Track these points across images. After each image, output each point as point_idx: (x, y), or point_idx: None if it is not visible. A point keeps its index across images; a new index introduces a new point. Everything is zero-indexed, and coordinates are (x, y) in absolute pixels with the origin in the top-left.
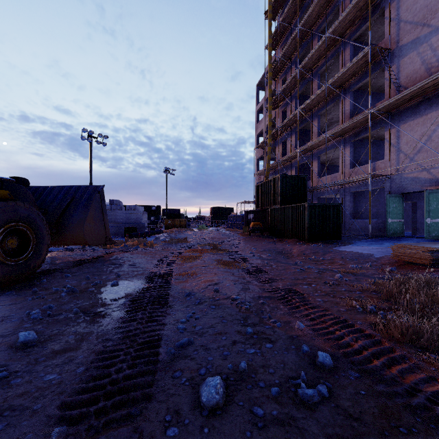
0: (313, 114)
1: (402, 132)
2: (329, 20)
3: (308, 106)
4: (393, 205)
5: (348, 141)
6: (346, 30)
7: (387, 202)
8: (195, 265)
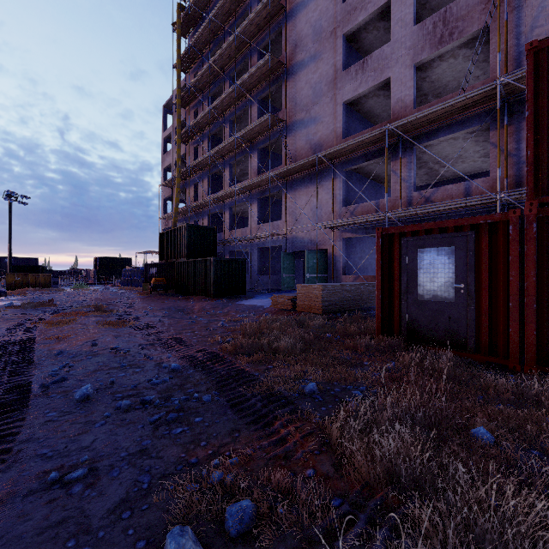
0: (225, 162)
1: (294, 197)
2: (240, 68)
3: (220, 152)
4: (287, 262)
5: (256, 197)
6: (253, 87)
7: (282, 259)
8: (69, 329)
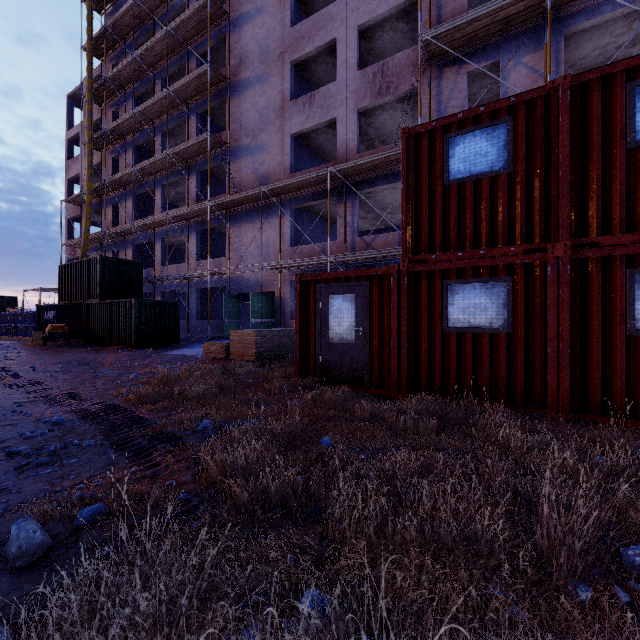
0: (156, 181)
1: (239, 232)
2: (175, 70)
3: (148, 169)
4: (230, 305)
5: (194, 228)
6: (191, 97)
7: (224, 302)
8: None
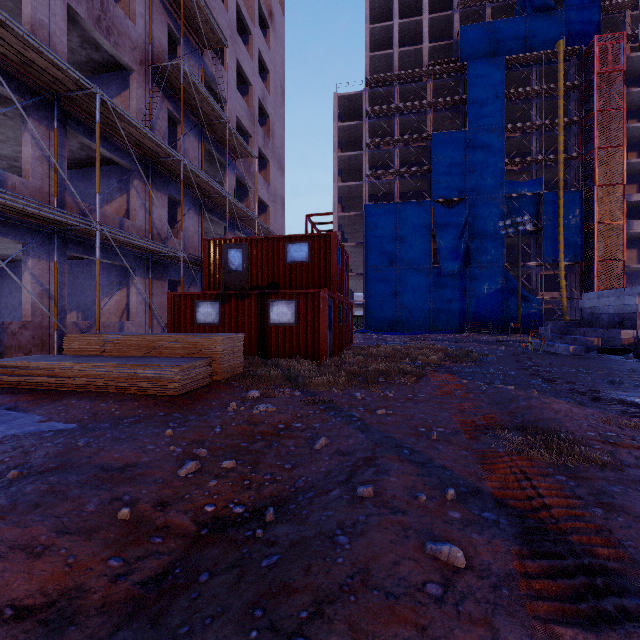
0: None
1: None
2: None
3: None
4: None
5: None
6: None
7: None
8: None
